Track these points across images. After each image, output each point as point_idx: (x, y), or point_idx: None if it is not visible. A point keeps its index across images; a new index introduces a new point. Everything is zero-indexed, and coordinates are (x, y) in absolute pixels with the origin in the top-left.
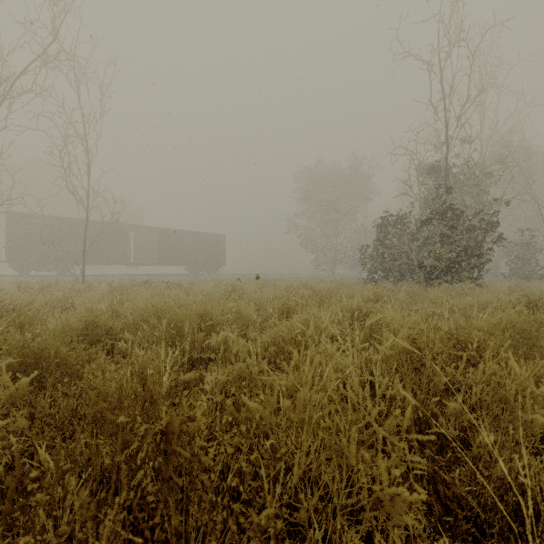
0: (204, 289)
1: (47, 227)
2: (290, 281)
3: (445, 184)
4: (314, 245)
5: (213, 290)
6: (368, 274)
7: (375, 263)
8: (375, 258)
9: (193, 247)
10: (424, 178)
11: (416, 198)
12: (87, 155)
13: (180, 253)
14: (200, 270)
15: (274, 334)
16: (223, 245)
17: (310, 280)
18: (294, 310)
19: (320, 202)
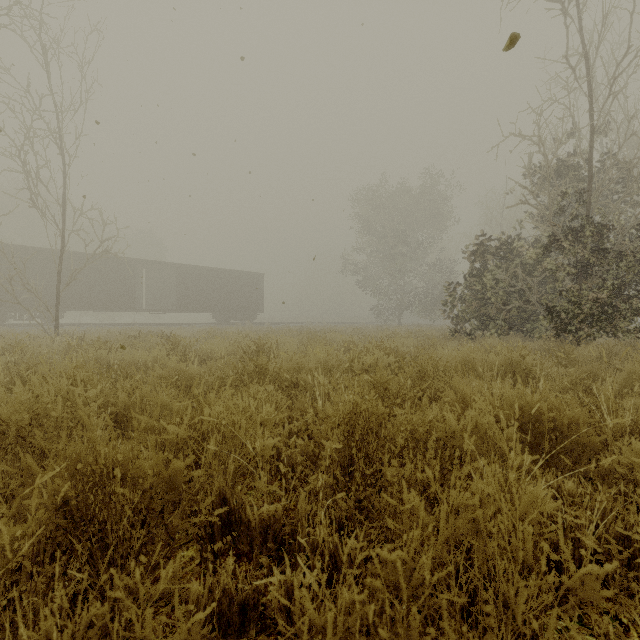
0: (214, 348)
1: (5, 257)
2: (346, 333)
3: (589, 186)
4: (376, 286)
5: (229, 349)
6: (456, 323)
7: (468, 307)
8: (469, 301)
9: (222, 289)
10: (543, 184)
11: (541, 208)
12: (63, 157)
13: (205, 296)
14: (231, 318)
15: (332, 636)
16: (261, 286)
17: (374, 332)
18: (383, 429)
19: (383, 231)
